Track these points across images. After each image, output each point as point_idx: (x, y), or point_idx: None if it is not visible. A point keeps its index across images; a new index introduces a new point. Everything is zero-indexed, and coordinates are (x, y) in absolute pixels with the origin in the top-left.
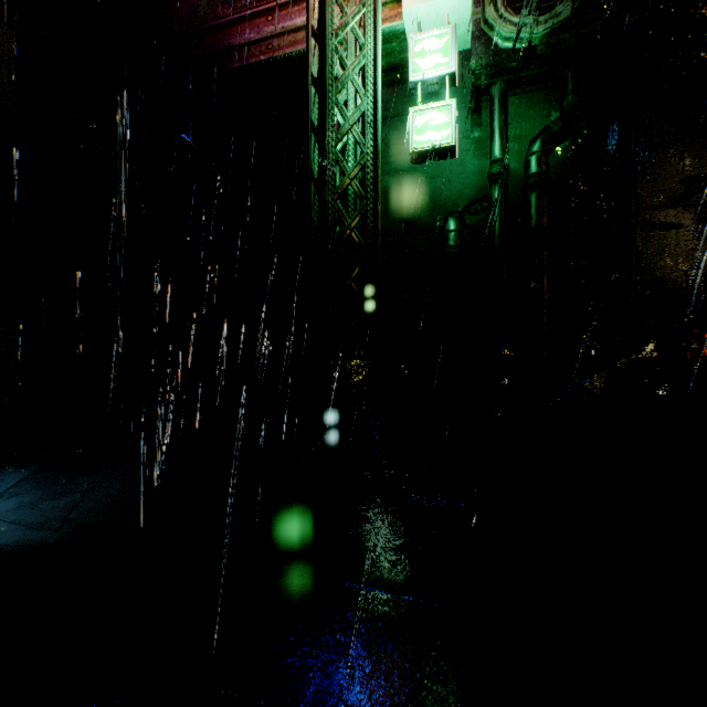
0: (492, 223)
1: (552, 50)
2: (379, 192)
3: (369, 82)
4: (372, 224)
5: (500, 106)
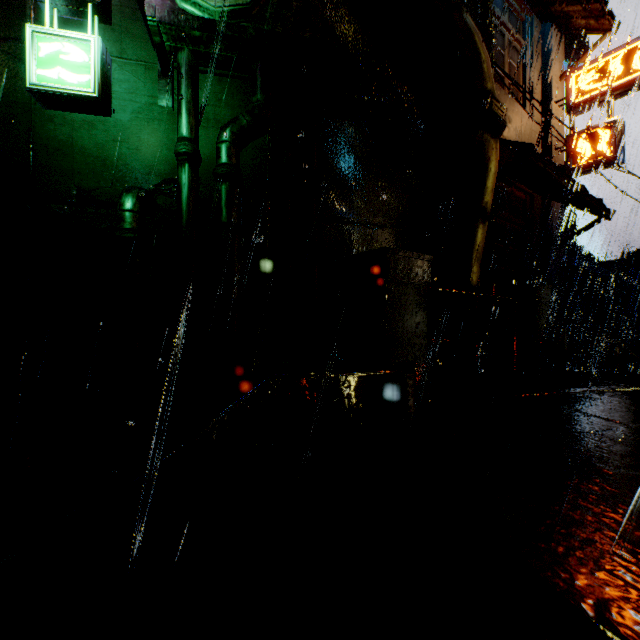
0: (179, 209)
1: (234, 33)
2: None
3: None
4: None
5: (188, 78)
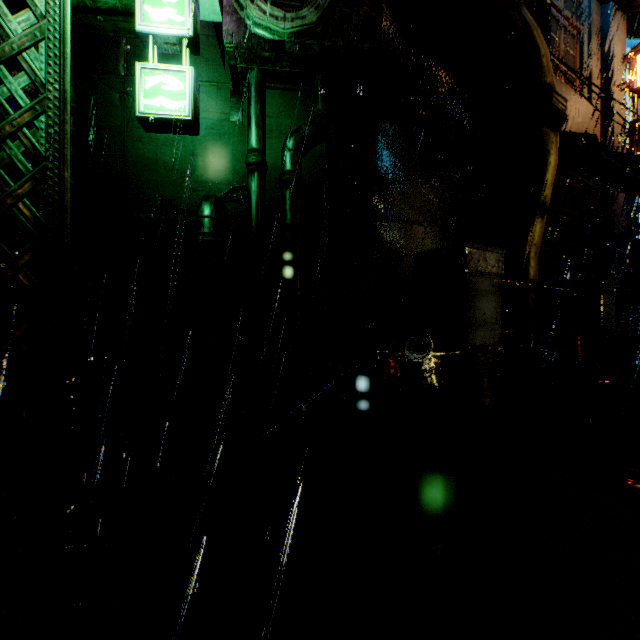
0: (249, 214)
1: (300, 51)
2: (67, 154)
3: (52, 1)
4: (58, 196)
5: (257, 95)
